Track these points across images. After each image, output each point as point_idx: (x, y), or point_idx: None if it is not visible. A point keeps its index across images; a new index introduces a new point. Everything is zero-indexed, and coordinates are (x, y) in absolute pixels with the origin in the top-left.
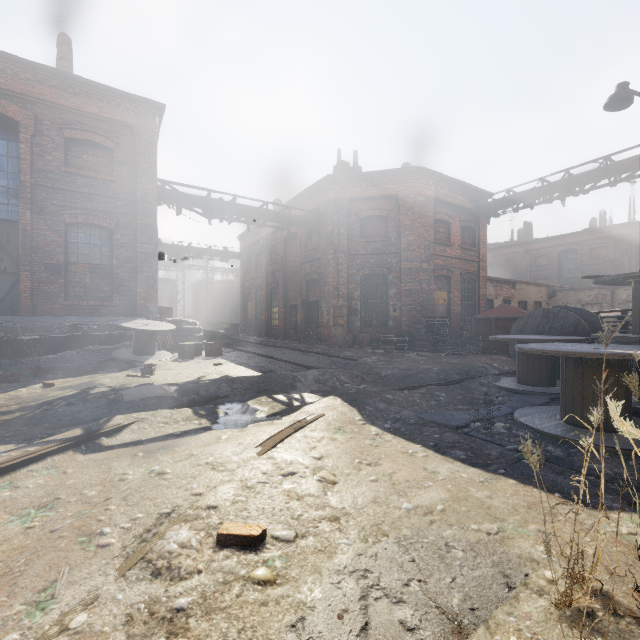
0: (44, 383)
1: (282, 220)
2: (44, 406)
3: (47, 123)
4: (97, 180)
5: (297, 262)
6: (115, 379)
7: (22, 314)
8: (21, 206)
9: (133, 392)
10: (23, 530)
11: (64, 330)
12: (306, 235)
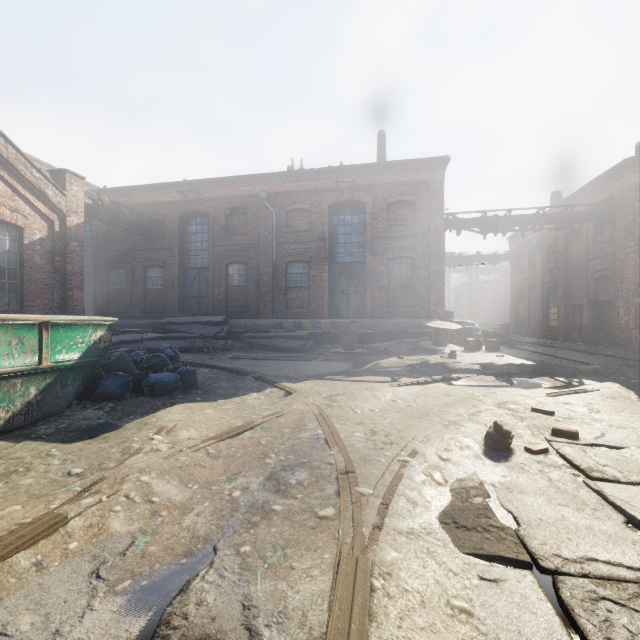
0: (398, 357)
1: (562, 220)
2: (410, 366)
3: (378, 198)
4: (405, 226)
5: (582, 258)
6: (435, 358)
7: (367, 318)
8: (366, 253)
9: (451, 365)
10: (447, 398)
11: (391, 328)
12: (594, 228)
